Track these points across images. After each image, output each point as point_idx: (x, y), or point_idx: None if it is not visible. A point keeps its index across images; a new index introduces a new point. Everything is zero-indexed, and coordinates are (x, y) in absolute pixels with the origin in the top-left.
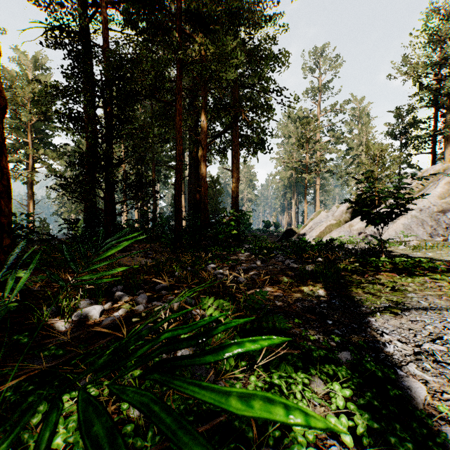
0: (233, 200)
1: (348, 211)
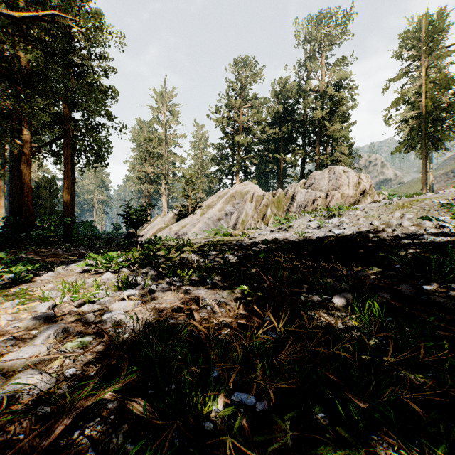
0: (64, 205)
1: (175, 217)
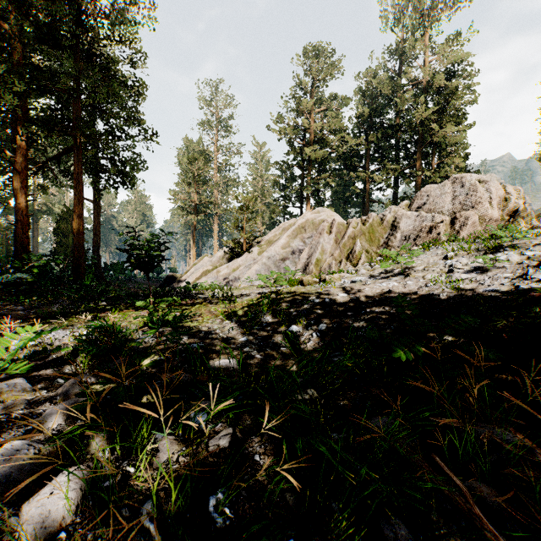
0: (75, 241)
1: (225, 257)
